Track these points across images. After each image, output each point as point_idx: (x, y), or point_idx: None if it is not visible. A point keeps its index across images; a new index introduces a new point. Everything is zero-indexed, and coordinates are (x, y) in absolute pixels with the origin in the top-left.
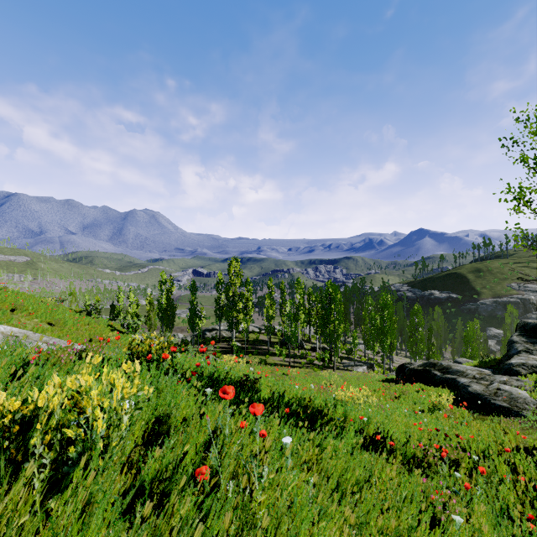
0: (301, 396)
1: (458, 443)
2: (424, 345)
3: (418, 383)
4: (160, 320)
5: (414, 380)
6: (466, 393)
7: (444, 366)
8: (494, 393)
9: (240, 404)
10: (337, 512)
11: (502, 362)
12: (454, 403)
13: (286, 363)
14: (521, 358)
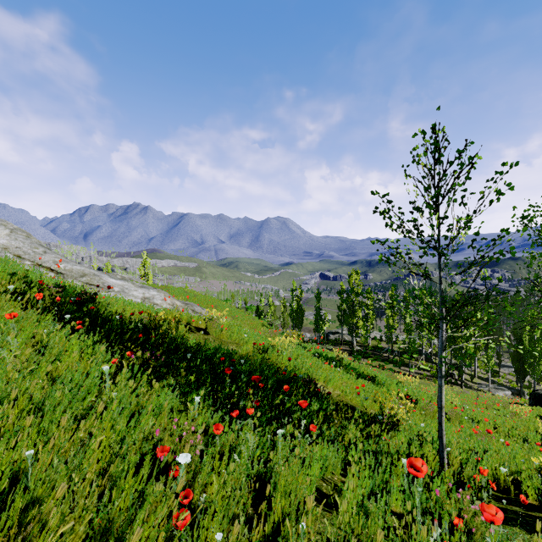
0: (372, 373)
1: (467, 414)
2: None
3: (537, 406)
4: (292, 320)
5: (538, 405)
6: None
7: None
8: None
9: (330, 363)
10: (348, 385)
11: None
12: None
13: (406, 372)
14: None
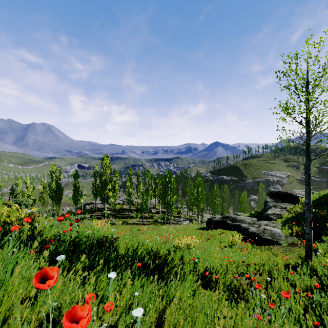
0: (151, 247)
1: (255, 269)
2: (220, 206)
3: (219, 228)
4: (51, 198)
5: (216, 227)
6: (247, 233)
7: (233, 217)
8: (263, 231)
9: (96, 265)
10: None
11: (261, 213)
12: (241, 239)
13: (140, 222)
14: (272, 210)
